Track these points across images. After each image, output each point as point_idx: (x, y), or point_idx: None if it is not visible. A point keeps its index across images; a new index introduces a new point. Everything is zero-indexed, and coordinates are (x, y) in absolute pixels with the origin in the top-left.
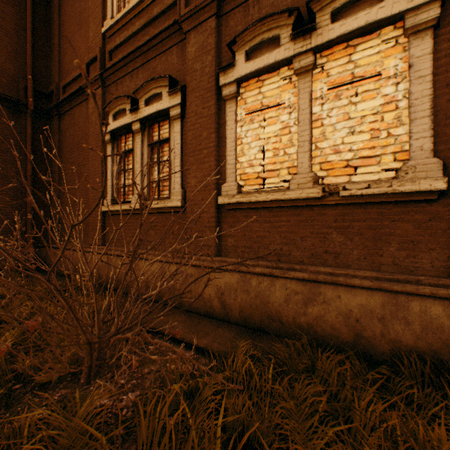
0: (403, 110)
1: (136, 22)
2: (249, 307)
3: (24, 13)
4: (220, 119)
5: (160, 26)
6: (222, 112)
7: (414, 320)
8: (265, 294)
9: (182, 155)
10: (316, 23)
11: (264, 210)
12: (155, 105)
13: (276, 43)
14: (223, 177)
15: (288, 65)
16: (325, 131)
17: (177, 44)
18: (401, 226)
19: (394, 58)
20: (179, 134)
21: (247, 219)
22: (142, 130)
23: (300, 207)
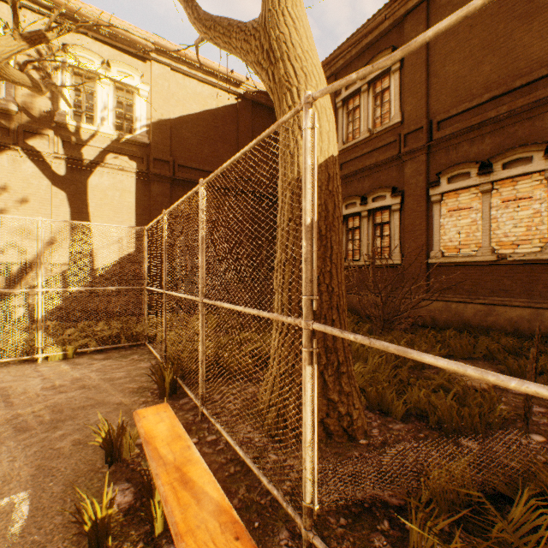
0: (545, 216)
1: (362, 147)
2: (450, 319)
3: (274, 138)
4: (428, 213)
5: (383, 154)
6: (430, 209)
7: (545, 320)
8: (460, 312)
9: (400, 232)
10: (492, 169)
11: (459, 267)
12: (380, 202)
13: (467, 175)
14: (430, 247)
15: (475, 186)
16: (499, 224)
17: (396, 165)
18: (544, 276)
19: (539, 190)
20: (398, 220)
21: (448, 271)
22: (368, 216)
23: (483, 265)
